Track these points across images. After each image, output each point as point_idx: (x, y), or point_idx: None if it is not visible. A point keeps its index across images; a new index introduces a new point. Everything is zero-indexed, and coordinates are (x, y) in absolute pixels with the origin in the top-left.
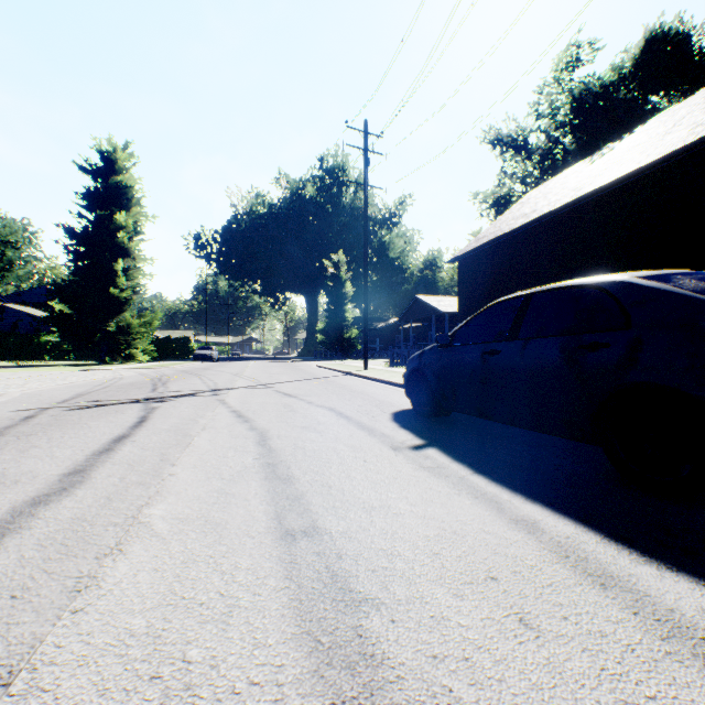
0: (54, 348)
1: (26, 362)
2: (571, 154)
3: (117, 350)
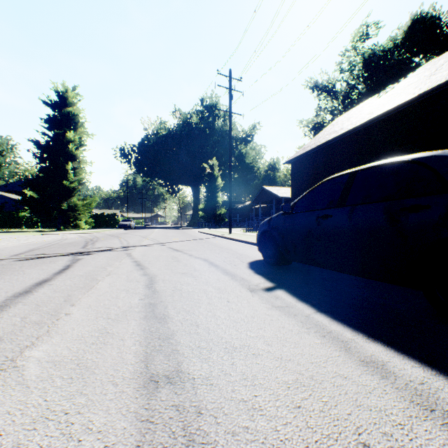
0: (28, 220)
1: (9, 230)
2: (363, 95)
3: (68, 222)
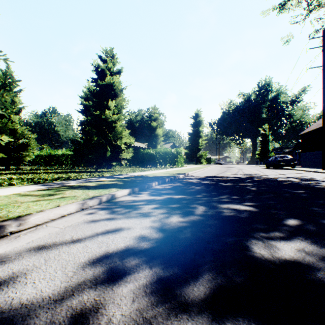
0: None
1: None
2: None
3: (198, 161)
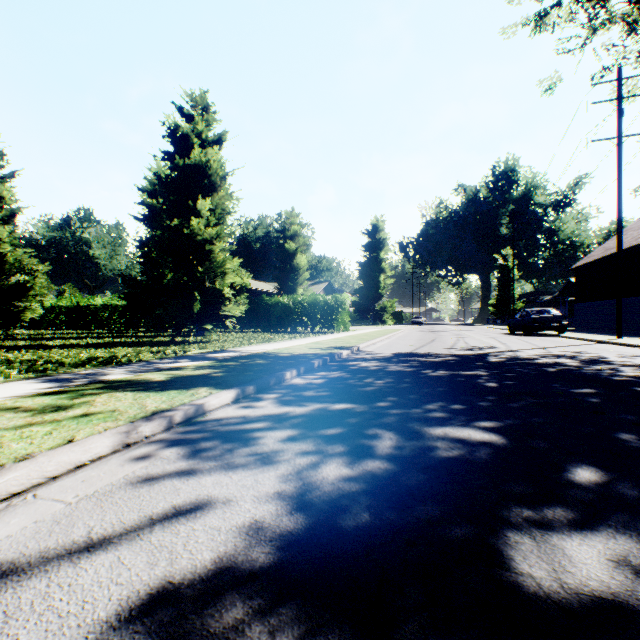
0: None
1: None
2: None
3: (378, 319)
